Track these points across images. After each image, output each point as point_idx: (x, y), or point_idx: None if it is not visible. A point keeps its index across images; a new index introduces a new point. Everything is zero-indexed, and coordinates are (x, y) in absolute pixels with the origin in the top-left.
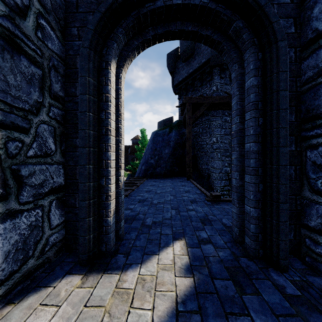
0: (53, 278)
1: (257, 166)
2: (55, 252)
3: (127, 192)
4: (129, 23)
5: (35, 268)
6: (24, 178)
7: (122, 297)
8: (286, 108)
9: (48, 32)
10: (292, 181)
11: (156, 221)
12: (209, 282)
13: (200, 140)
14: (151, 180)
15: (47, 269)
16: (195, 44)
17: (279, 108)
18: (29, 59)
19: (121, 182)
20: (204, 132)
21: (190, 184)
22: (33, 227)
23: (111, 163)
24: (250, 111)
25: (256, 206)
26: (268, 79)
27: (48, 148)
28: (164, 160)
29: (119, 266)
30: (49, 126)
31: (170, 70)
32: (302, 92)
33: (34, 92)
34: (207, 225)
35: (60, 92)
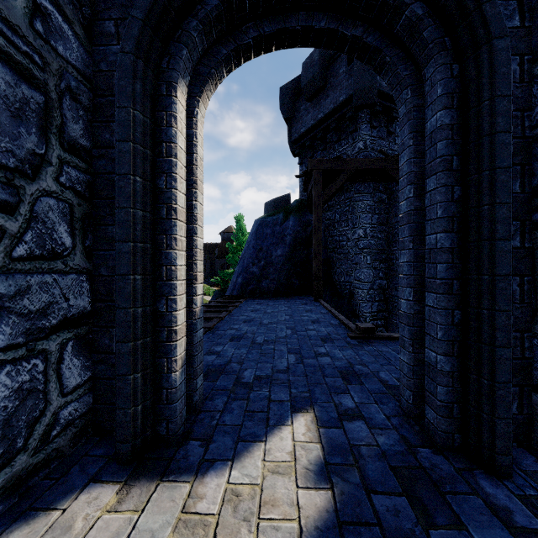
0: (64, 492)
1: (450, 277)
2: (72, 437)
3: (210, 322)
4: (211, 11)
5: (30, 471)
6: (7, 300)
7: (194, 532)
8: (508, 166)
9: (58, 25)
10: (515, 305)
11: (261, 375)
12: (362, 499)
13: (336, 233)
14: (253, 301)
15: (54, 472)
16: (328, 69)
17: (495, 167)
18: (18, 70)
19: (196, 307)
20: (342, 219)
21: (321, 308)
22: (25, 392)
23: (177, 271)
24: (437, 175)
25: (448, 351)
26: (472, 112)
27: (58, 243)
28: (276, 267)
29: (191, 465)
30: (59, 201)
31: (286, 114)
32: (534, 139)
33: (28, 136)
34: (352, 382)
35: (83, 140)
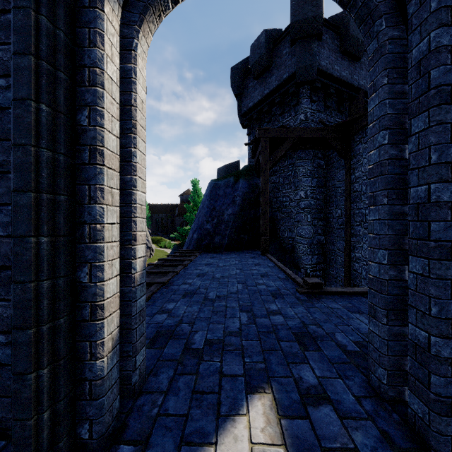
0: None
1: (449, 239)
2: None
3: (166, 277)
4: None
5: None
6: None
7: None
8: None
9: None
10: None
11: (212, 339)
12: None
13: (280, 194)
14: (207, 255)
15: None
16: (273, 51)
17: None
18: None
19: (135, 272)
20: (286, 182)
21: (268, 262)
22: None
23: (105, 230)
24: (431, 110)
25: (446, 332)
26: None
27: None
28: (227, 224)
29: None
30: None
31: (236, 91)
32: None
33: None
34: (309, 348)
35: None
